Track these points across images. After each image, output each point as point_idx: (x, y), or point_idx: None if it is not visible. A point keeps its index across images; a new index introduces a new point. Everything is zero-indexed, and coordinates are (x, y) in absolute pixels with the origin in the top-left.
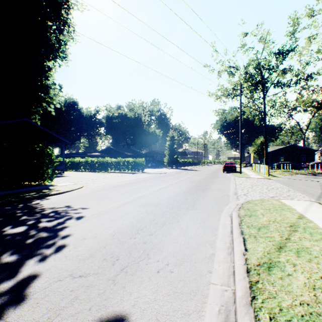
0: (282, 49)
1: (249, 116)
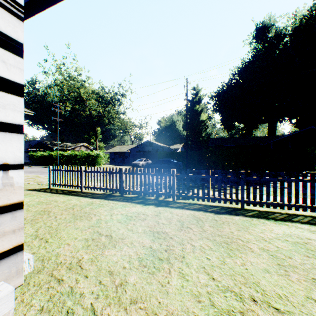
0: None
1: None
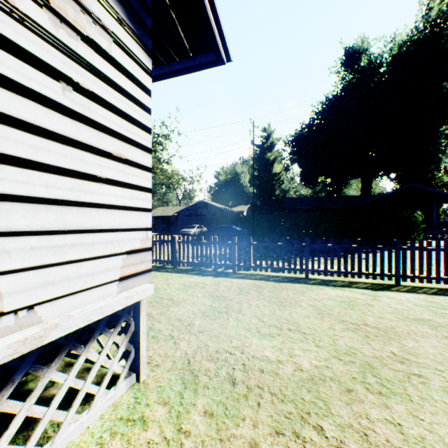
0: None
1: None
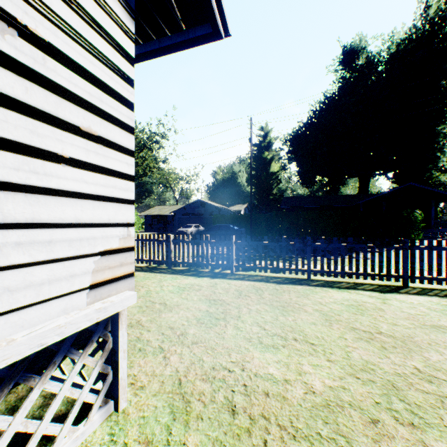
0: None
1: None
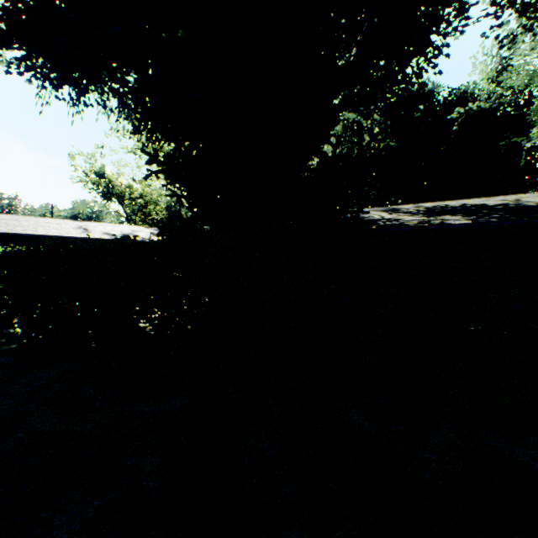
0: (95, 171)
1: (156, 221)
